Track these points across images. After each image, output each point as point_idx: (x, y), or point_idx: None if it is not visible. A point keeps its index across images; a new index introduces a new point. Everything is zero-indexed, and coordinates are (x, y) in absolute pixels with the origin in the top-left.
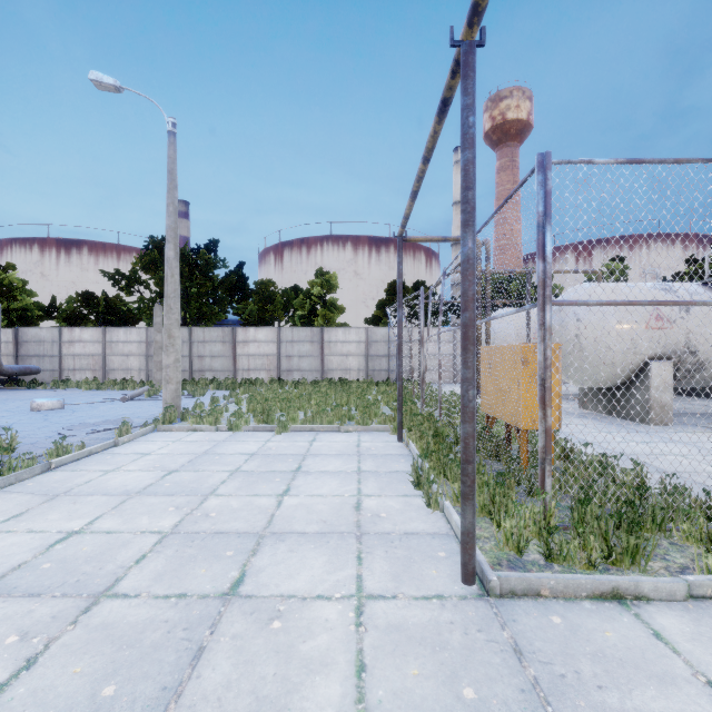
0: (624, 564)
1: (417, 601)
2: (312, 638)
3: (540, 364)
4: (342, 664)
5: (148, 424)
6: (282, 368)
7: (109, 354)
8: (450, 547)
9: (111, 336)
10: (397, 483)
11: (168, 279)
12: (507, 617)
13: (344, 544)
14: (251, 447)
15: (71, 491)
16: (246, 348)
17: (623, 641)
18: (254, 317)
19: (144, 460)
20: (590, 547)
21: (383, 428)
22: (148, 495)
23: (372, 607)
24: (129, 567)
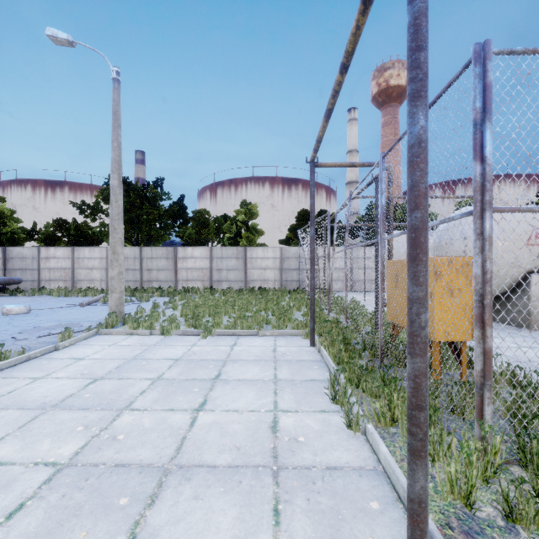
0: None
1: None
2: None
3: (477, 278)
4: None
5: (91, 328)
6: (213, 279)
7: (77, 268)
8: (382, 493)
9: (79, 254)
10: (313, 395)
11: (113, 204)
12: None
13: (258, 486)
14: (178, 352)
15: None
16: (185, 263)
17: None
18: (192, 239)
19: (75, 365)
20: None
21: (296, 333)
22: (63, 409)
23: None
24: None
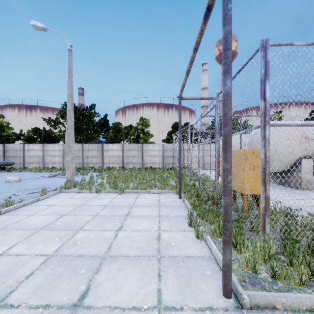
0: None
1: (196, 312)
2: None
3: (262, 160)
4: None
5: (57, 189)
6: (124, 162)
7: (46, 156)
8: (212, 267)
9: (47, 147)
10: (179, 223)
11: (68, 120)
12: None
13: (150, 264)
14: (106, 201)
15: (7, 227)
16: (108, 153)
17: None
18: (112, 139)
19: (50, 208)
20: (301, 272)
21: (171, 191)
22: (46, 230)
23: None
24: (21, 282)
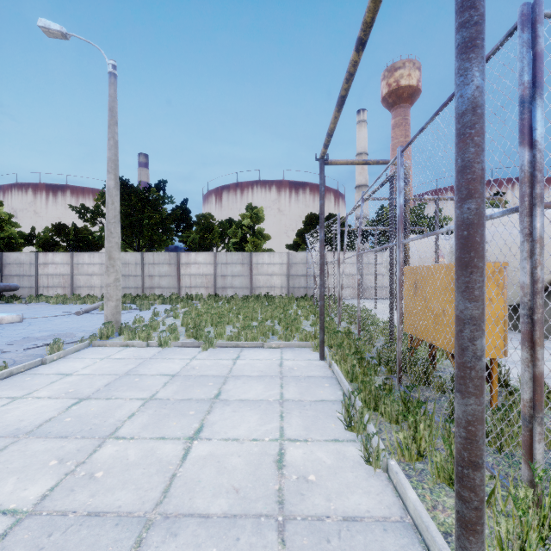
0: None
1: None
2: None
3: (525, 287)
4: None
5: (84, 339)
6: (217, 286)
7: (76, 274)
8: None
9: (78, 259)
10: (324, 419)
11: (109, 206)
12: None
13: (260, 545)
14: (175, 366)
15: None
16: (188, 269)
17: None
18: (196, 244)
19: (61, 382)
20: None
21: (304, 345)
22: (37, 437)
23: None
24: None
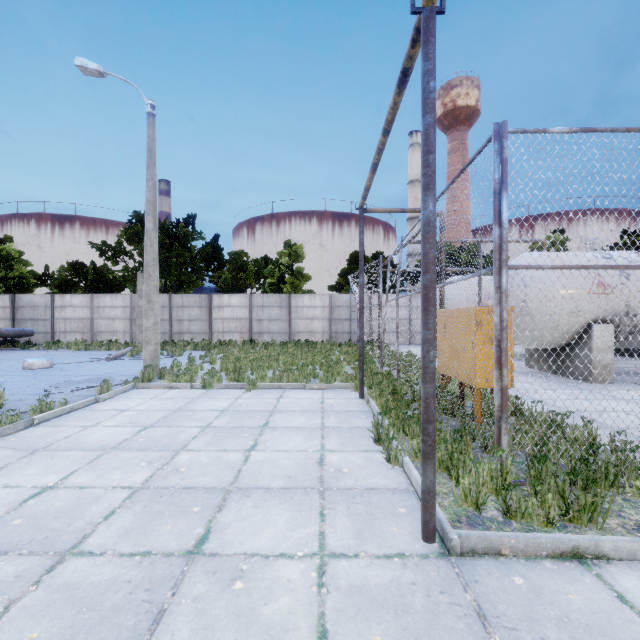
0: (581, 521)
1: (379, 560)
2: (273, 600)
3: (496, 326)
4: (303, 630)
5: (128, 382)
6: (253, 331)
7: (97, 318)
8: (410, 503)
9: (99, 302)
10: (359, 438)
11: (147, 249)
12: (469, 578)
13: (307, 500)
14: (223, 404)
15: (50, 446)
16: (221, 313)
17: (587, 604)
18: (228, 285)
19: (121, 415)
20: (548, 505)
21: (345, 386)
22: (122, 450)
23: (334, 567)
24: (97, 524)
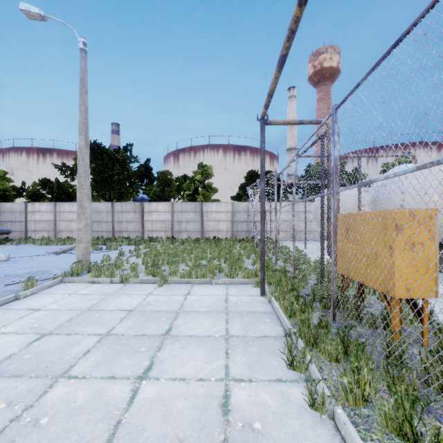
0: None
1: None
2: None
3: None
4: None
5: (56, 277)
6: (174, 230)
7: (58, 220)
8: None
9: (60, 208)
10: (267, 356)
11: (80, 162)
12: None
13: None
14: (133, 302)
15: None
16: (150, 216)
17: None
18: (157, 196)
19: (29, 317)
20: None
21: (246, 281)
22: None
23: None
24: None
